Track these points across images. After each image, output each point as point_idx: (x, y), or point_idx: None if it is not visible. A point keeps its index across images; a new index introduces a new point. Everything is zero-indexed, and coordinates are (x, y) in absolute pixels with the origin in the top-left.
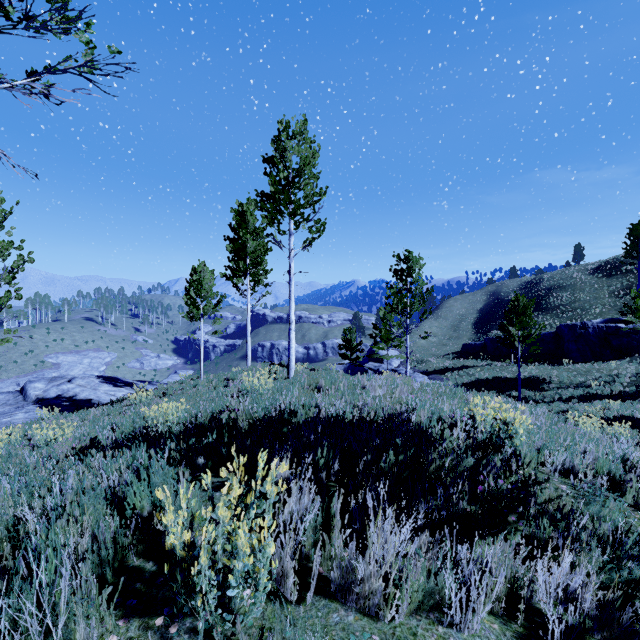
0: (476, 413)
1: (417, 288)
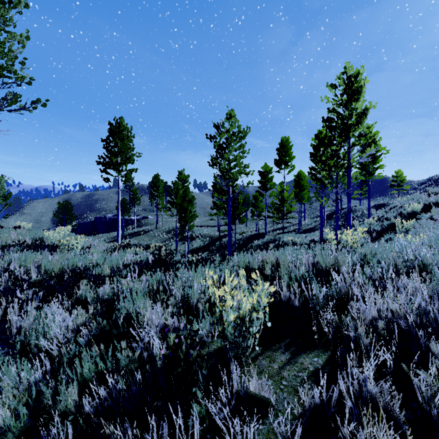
0: (18, 224)
1: (1, 193)
